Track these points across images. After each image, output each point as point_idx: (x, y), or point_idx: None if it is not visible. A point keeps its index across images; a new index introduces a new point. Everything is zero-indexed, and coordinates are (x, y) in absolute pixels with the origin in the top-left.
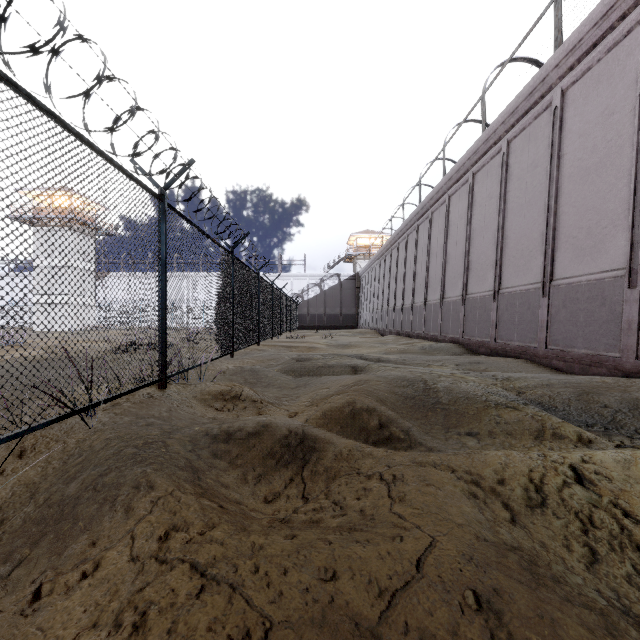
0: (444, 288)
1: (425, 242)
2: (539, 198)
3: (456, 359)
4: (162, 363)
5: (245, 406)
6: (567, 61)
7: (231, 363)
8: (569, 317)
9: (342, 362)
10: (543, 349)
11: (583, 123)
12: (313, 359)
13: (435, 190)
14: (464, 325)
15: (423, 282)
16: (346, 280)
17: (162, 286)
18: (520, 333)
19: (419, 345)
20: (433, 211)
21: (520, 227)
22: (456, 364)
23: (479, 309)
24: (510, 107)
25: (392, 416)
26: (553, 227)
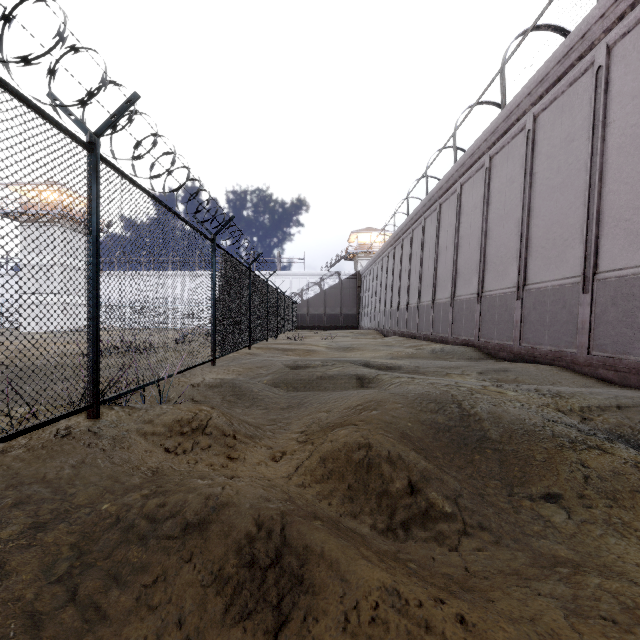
0: (455, 285)
1: (433, 236)
2: (576, 177)
3: (477, 366)
4: (92, 382)
5: (210, 444)
6: (616, 8)
7: (214, 371)
8: (621, 317)
9: (345, 371)
10: (585, 355)
11: (638, 81)
12: (311, 366)
13: (445, 179)
14: (480, 326)
15: (431, 279)
16: (347, 279)
17: (92, 273)
18: (552, 336)
19: (429, 348)
20: (442, 202)
21: (551, 213)
22: (479, 372)
23: (499, 308)
24: (538, 74)
25: (428, 470)
26: (597, 210)
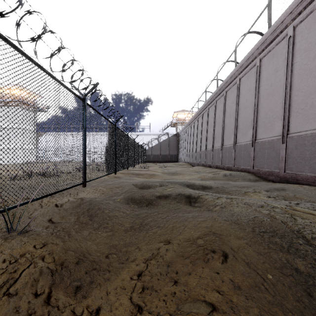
0: (236, 137)
1: (221, 110)
2: None
3: (262, 186)
4: None
5: None
6: None
7: (86, 190)
8: None
9: (176, 192)
10: None
11: None
12: (152, 186)
13: (229, 76)
14: (254, 160)
15: (220, 134)
16: (172, 136)
17: None
18: (312, 166)
19: (222, 173)
20: (227, 90)
21: (309, 86)
22: (265, 191)
23: (268, 149)
24: None
25: None
26: None
